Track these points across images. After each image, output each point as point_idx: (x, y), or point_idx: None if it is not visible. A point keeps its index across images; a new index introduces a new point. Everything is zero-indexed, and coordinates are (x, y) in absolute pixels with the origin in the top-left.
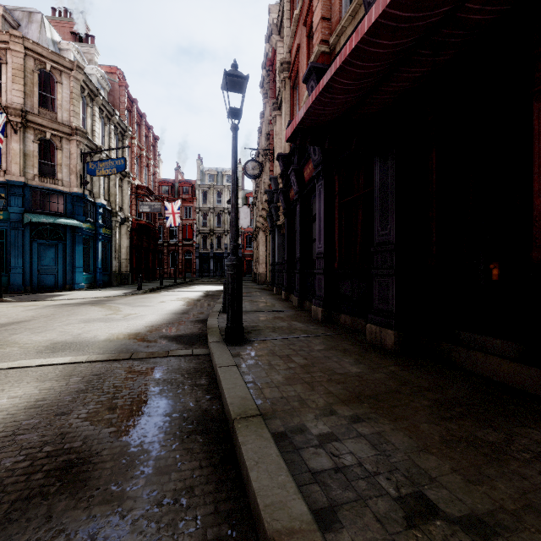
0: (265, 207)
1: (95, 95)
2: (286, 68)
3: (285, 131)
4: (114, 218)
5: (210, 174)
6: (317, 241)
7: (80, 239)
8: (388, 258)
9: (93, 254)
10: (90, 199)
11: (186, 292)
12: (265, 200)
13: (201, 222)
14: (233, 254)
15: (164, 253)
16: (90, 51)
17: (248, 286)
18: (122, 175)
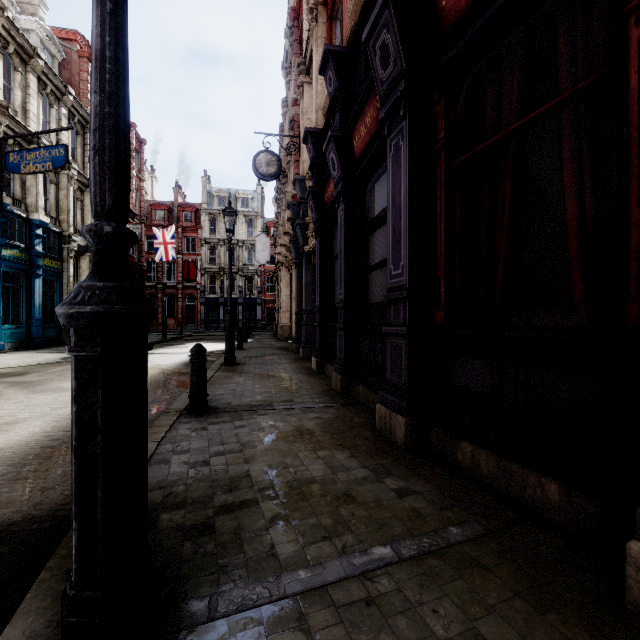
0: (288, 229)
1: (28, 56)
2: None
3: (317, 93)
4: (66, 245)
5: (219, 196)
6: (389, 262)
7: None
8: None
9: (26, 296)
10: (17, 213)
11: (165, 356)
12: (287, 219)
13: (208, 258)
14: (96, 272)
15: (158, 297)
16: (31, 0)
17: (264, 343)
18: (81, 184)
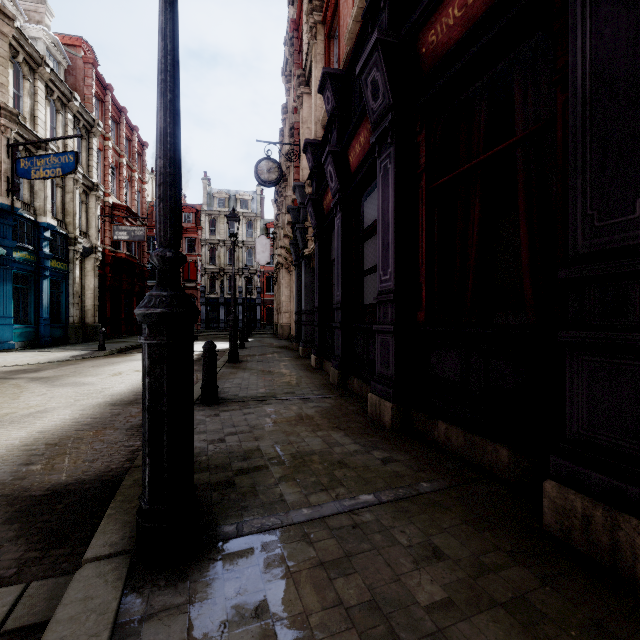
0: (288, 232)
1: (37, 65)
2: (319, 6)
3: (316, 106)
4: (72, 247)
5: (219, 197)
6: (379, 269)
7: (7, 275)
8: (638, 296)
9: (34, 297)
10: (26, 216)
11: None
12: (287, 222)
13: (208, 259)
14: (161, 285)
15: None
16: (38, 8)
17: (265, 342)
18: (86, 187)
